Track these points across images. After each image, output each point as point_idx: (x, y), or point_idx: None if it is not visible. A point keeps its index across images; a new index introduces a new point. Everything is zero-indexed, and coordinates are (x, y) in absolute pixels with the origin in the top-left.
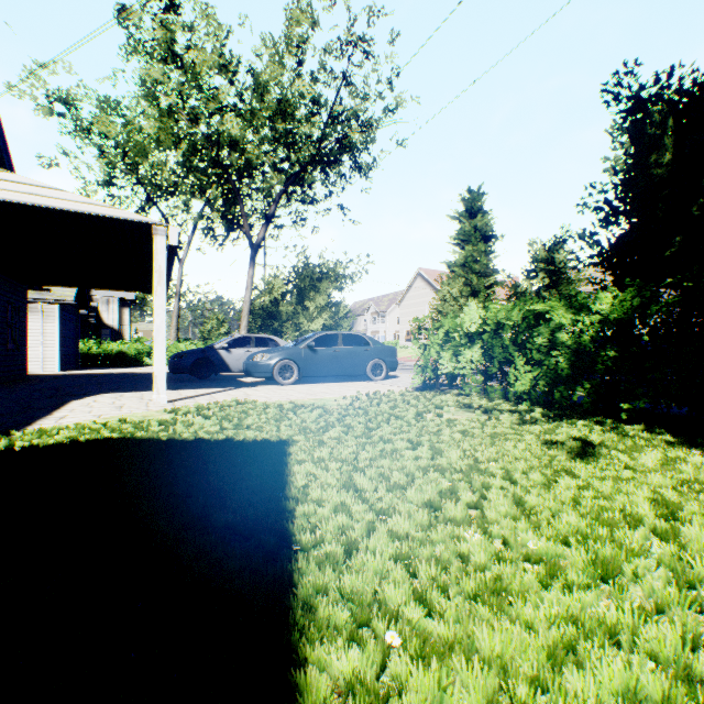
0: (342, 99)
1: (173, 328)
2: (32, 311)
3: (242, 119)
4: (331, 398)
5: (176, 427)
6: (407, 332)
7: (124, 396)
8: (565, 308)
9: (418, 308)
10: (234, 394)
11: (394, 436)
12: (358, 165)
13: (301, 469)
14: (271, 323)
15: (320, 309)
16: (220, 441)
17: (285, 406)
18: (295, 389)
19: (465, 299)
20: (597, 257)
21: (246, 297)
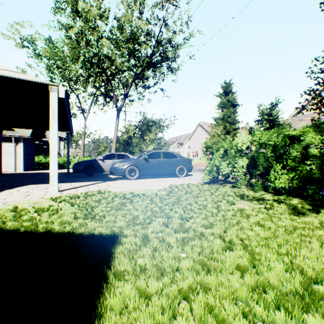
0: (162, 33)
1: (81, 150)
2: (9, 142)
3: (111, 41)
4: (156, 189)
5: (40, 216)
6: (193, 152)
7: (39, 187)
8: (315, 131)
9: (199, 141)
10: (101, 185)
11: (205, 229)
12: (170, 68)
13: (116, 298)
14: (128, 148)
15: (151, 140)
16: (62, 235)
17: (126, 196)
18: (136, 182)
19: (223, 136)
20: (317, 104)
21: (115, 134)
